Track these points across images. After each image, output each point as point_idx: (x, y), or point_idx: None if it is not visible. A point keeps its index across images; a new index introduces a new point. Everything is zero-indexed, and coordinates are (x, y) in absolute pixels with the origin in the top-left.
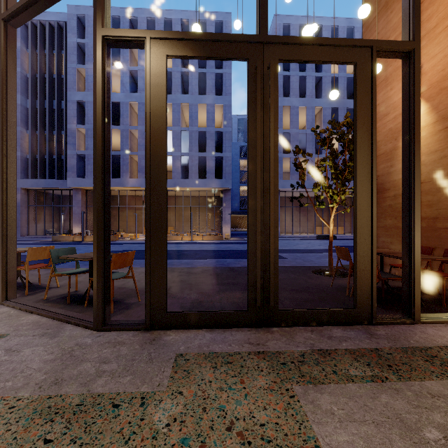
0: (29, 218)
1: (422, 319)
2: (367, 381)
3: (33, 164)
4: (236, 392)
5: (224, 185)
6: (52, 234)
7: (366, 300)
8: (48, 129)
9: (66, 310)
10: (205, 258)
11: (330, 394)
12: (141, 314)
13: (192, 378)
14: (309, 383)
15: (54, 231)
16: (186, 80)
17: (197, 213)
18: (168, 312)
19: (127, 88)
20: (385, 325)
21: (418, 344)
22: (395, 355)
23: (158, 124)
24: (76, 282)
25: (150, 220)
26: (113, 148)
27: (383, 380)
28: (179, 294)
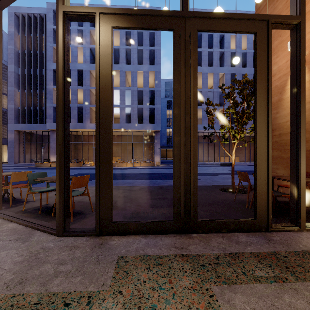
0: (19, 151)
1: (306, 227)
2: (271, 282)
3: (22, 113)
4: (165, 291)
5: (155, 128)
6: (36, 162)
7: (264, 213)
8: (33, 88)
9: (37, 219)
10: (142, 179)
11: (242, 294)
12: (93, 223)
13: (130, 278)
14: (224, 283)
15: (37, 160)
16: (129, 55)
17: (137, 147)
18: (113, 222)
19: (88, 60)
20: (278, 232)
21: (307, 248)
22: (290, 258)
23: (105, 79)
24: (47, 197)
25: (99, 152)
26: (78, 102)
27: (284, 281)
28: (122, 206)
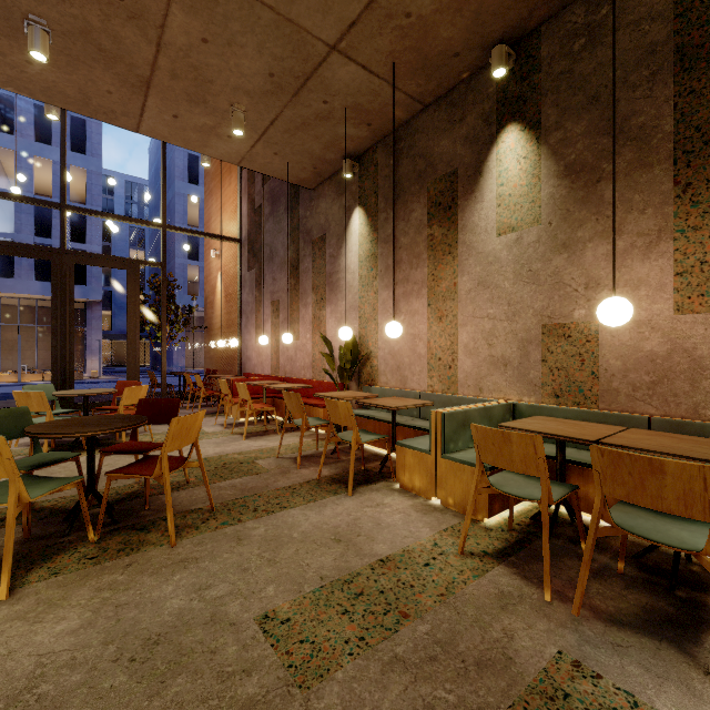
0: None
1: None
2: None
3: None
4: None
5: (89, 295)
6: None
7: None
8: None
9: None
10: None
11: None
12: None
13: None
14: None
15: None
16: (8, 106)
17: (35, 336)
18: None
19: None
20: None
21: None
22: None
23: None
24: None
25: None
26: None
27: None
28: None
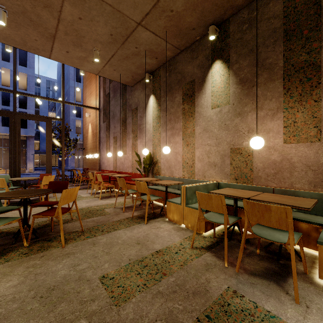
0: None
1: None
2: None
3: None
4: None
5: (28, 133)
6: None
7: None
8: None
9: None
10: None
11: None
12: None
13: None
14: None
15: None
16: None
17: (2, 152)
18: None
19: None
20: None
21: None
22: None
23: None
24: None
25: None
26: None
27: None
28: None
